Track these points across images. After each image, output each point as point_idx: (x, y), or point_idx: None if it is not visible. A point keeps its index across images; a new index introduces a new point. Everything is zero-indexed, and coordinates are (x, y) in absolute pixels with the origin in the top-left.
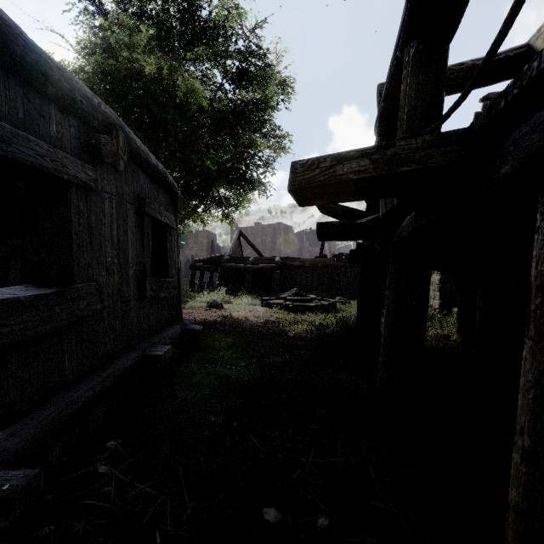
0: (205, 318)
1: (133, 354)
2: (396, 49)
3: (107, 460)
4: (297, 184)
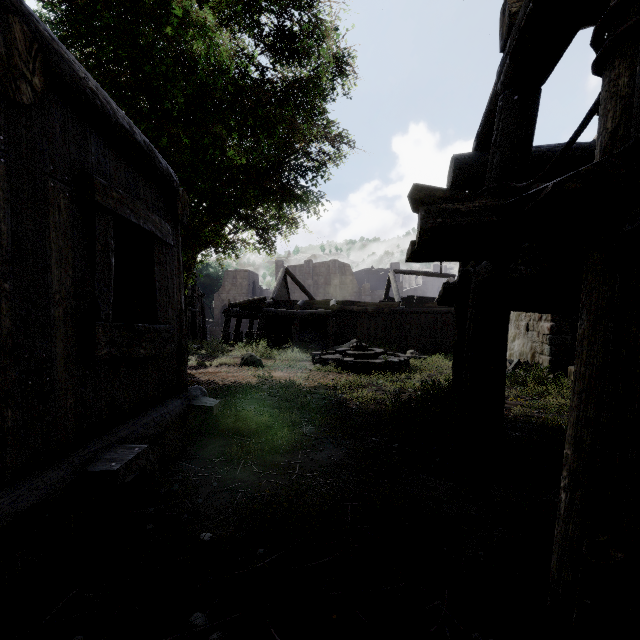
0: (235, 380)
1: (51, 474)
2: None
3: None
4: None
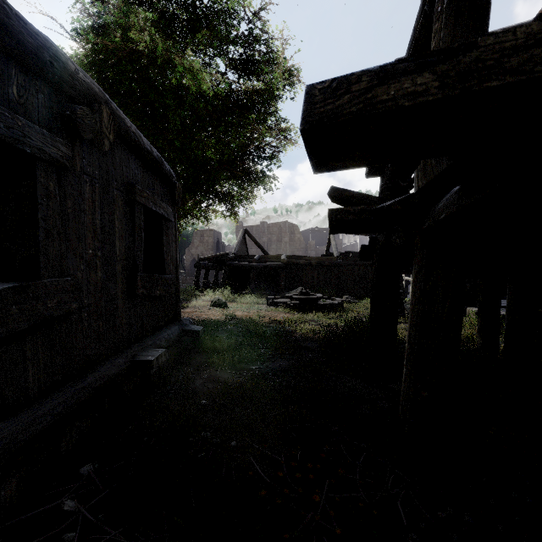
0: (208, 317)
1: (119, 360)
2: (424, 2)
3: (76, 493)
4: (315, 118)
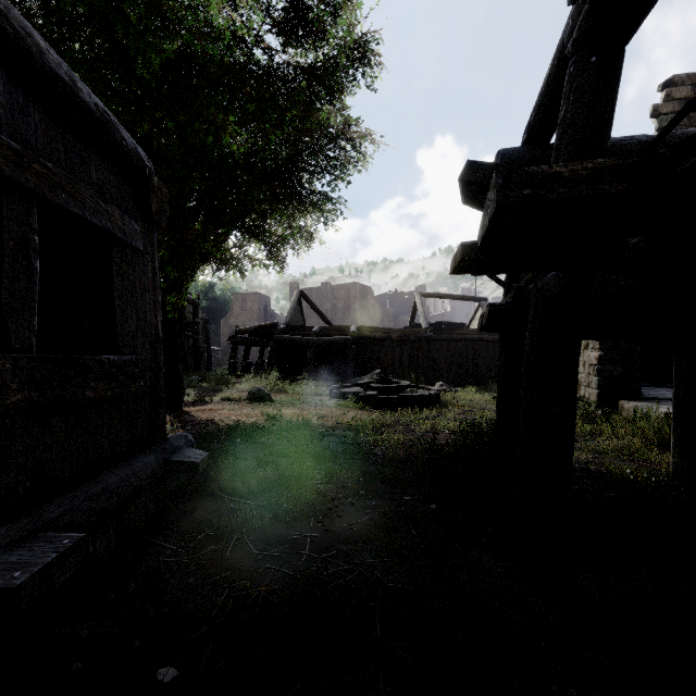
0: (239, 419)
1: None
2: None
3: None
4: None
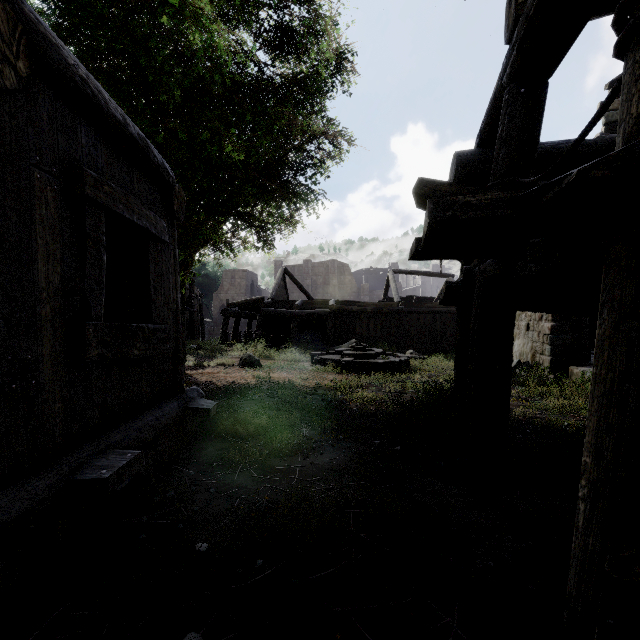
0: (234, 381)
1: (37, 483)
2: None
3: None
4: None
